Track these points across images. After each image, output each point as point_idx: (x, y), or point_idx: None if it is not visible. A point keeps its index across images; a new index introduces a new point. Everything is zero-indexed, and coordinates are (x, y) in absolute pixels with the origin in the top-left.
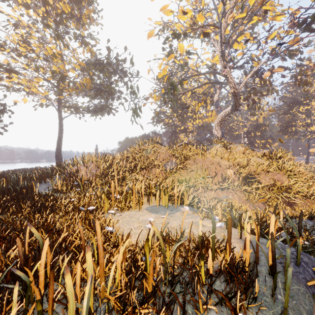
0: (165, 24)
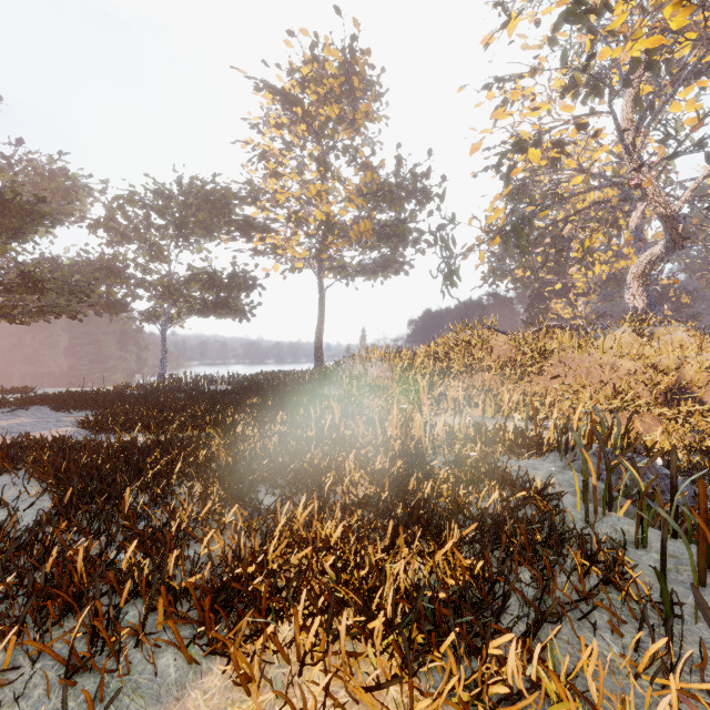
0: (507, 95)
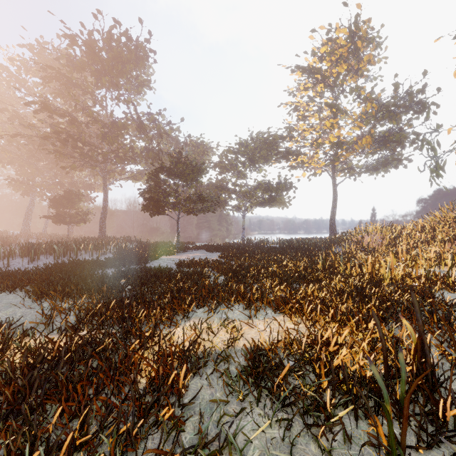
0: None
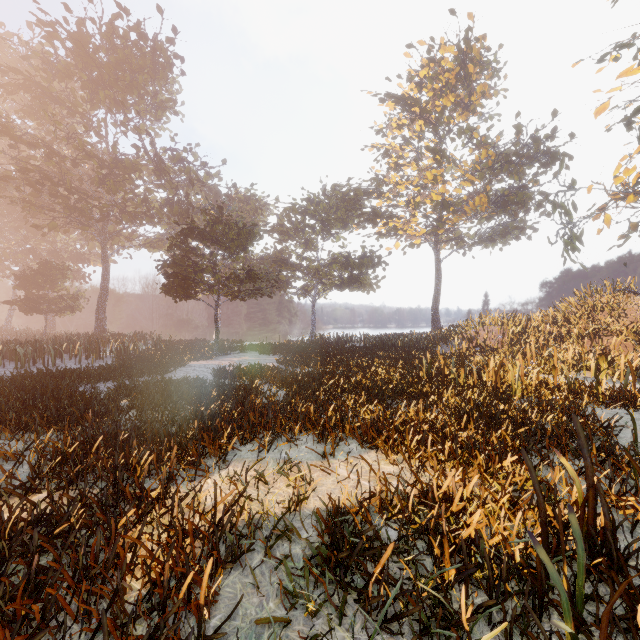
0: None
